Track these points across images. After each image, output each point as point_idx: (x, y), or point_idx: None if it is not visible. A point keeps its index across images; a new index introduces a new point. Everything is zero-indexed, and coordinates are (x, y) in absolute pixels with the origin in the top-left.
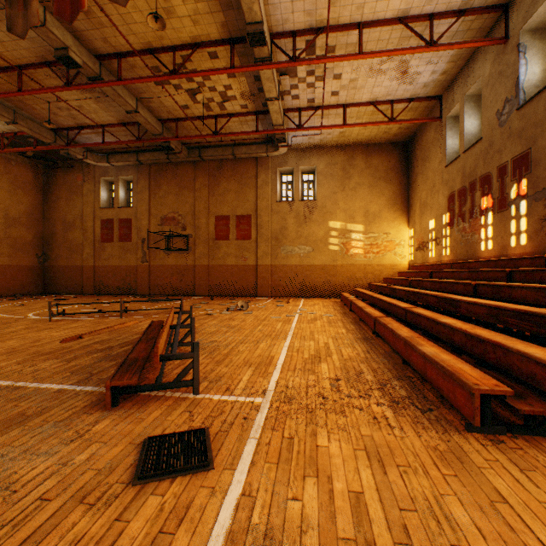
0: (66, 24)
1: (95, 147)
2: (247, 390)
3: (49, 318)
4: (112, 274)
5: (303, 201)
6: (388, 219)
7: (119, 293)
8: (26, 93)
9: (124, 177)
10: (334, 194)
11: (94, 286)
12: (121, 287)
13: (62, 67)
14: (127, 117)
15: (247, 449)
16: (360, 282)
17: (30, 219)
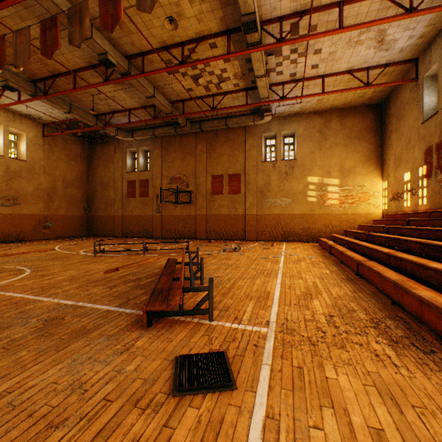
0: (105, 35)
1: (123, 126)
2: (252, 320)
3: (94, 254)
4: (134, 222)
5: (284, 161)
6: (362, 173)
7: (140, 236)
8: (78, 89)
9: (143, 148)
10: (312, 154)
11: (122, 230)
12: (141, 232)
13: (102, 68)
14: (146, 101)
15: (263, 374)
16: (336, 229)
17: (79, 182)
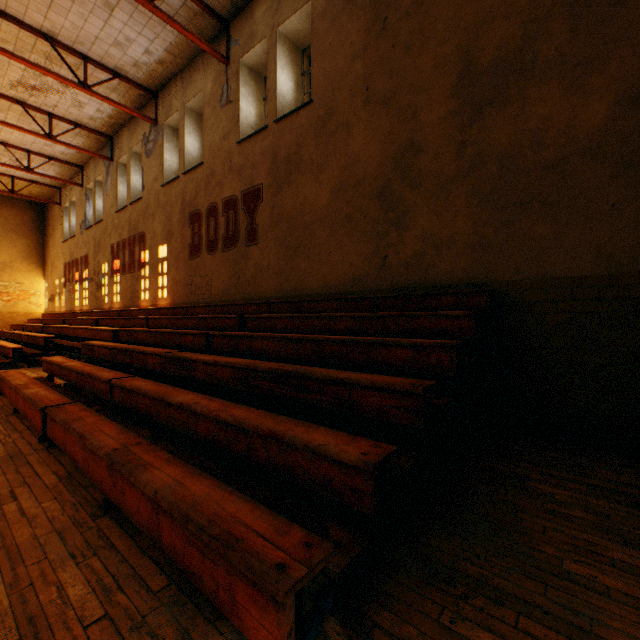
0: None
1: None
2: None
3: None
4: None
5: None
6: (23, 270)
7: None
8: None
9: None
10: None
11: None
12: None
13: None
14: None
15: None
16: None
17: None
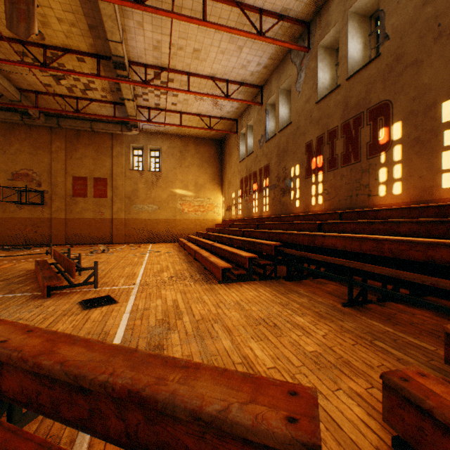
0: None
1: None
2: (125, 284)
3: None
4: None
5: (151, 172)
6: (210, 189)
7: None
8: None
9: None
10: (175, 169)
11: None
12: None
13: None
14: None
15: (132, 297)
16: (192, 231)
17: None
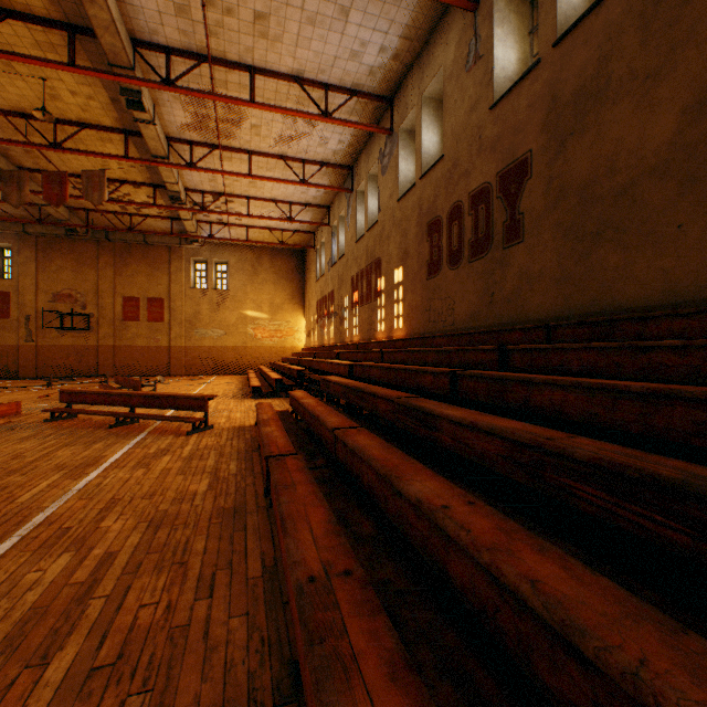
0: (2, 150)
1: None
2: None
3: None
4: None
5: (217, 290)
6: (289, 310)
7: None
8: None
9: None
10: (245, 287)
11: None
12: None
13: None
14: None
15: None
16: (267, 361)
17: None
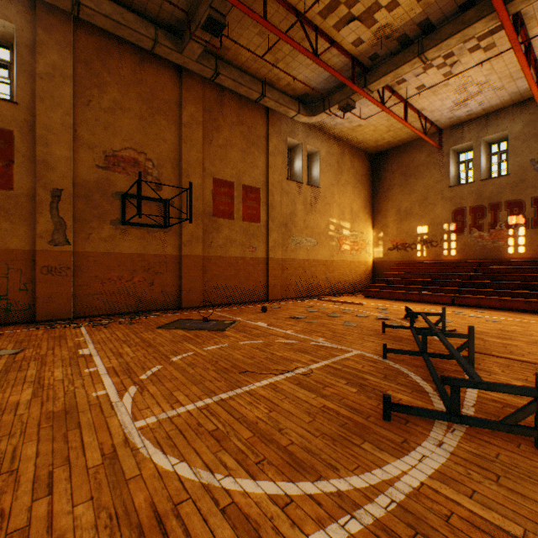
0: None
1: None
2: None
3: None
4: None
5: (310, 186)
6: (363, 220)
7: None
8: None
9: None
10: (332, 186)
11: None
12: None
13: None
14: None
15: None
16: (348, 278)
17: None
